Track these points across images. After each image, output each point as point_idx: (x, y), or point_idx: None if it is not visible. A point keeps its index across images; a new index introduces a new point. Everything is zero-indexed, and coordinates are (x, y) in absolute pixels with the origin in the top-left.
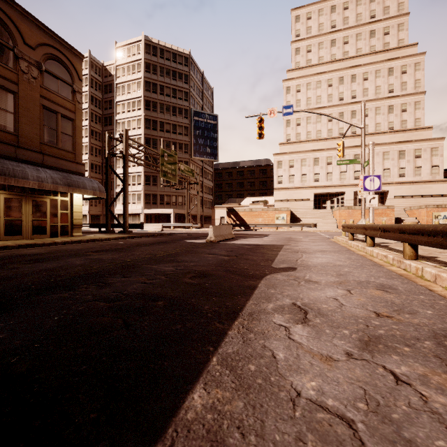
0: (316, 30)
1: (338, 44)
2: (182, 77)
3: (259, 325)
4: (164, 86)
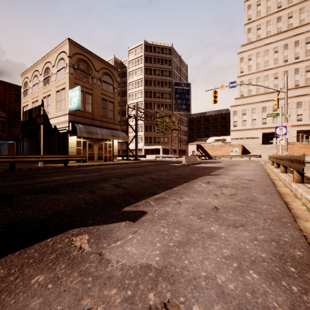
0: (264, 12)
1: (283, 19)
2: (167, 62)
3: (193, 183)
4: (156, 70)
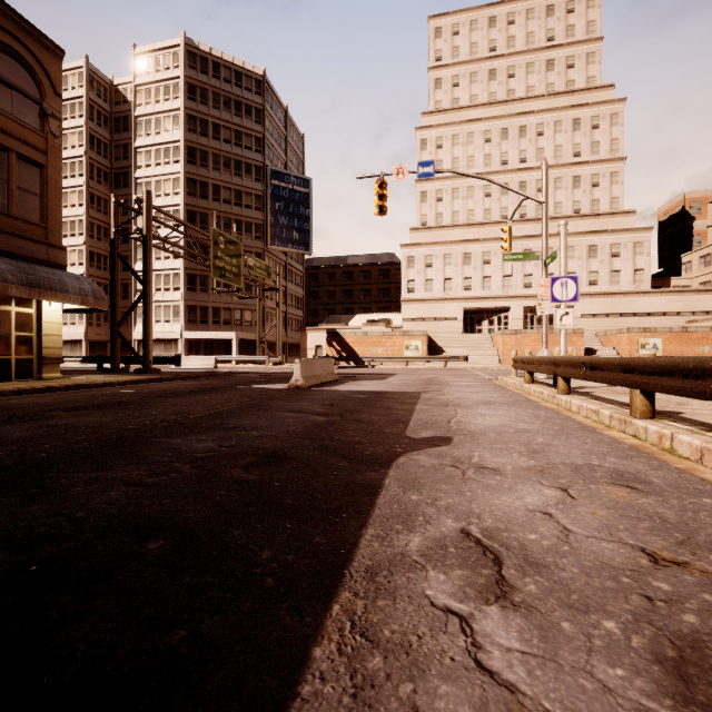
0: (466, 52)
1: (500, 77)
2: (252, 113)
3: (394, 613)
4: (220, 126)
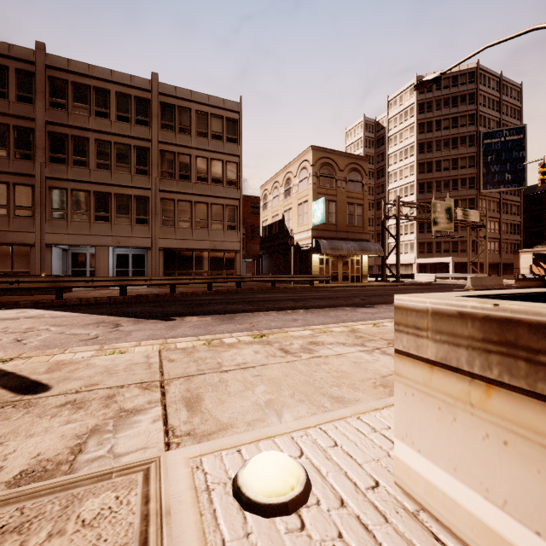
0: None
1: None
2: (466, 99)
3: None
4: (441, 120)
